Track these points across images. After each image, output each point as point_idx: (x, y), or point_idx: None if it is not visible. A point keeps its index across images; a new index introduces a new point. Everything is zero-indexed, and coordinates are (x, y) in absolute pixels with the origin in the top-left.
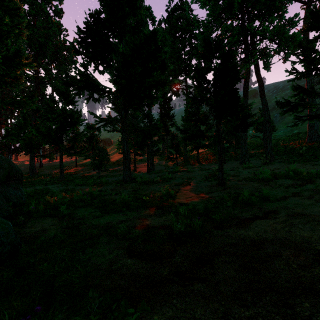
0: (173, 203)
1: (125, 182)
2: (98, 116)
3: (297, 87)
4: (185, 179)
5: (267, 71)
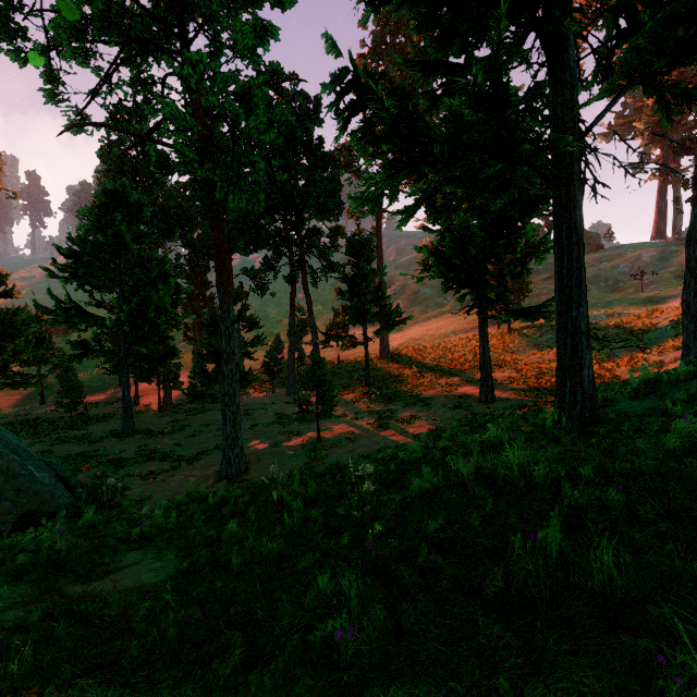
0: (172, 456)
1: (127, 436)
2: (81, 346)
3: (344, 310)
4: (203, 426)
5: (316, 287)
